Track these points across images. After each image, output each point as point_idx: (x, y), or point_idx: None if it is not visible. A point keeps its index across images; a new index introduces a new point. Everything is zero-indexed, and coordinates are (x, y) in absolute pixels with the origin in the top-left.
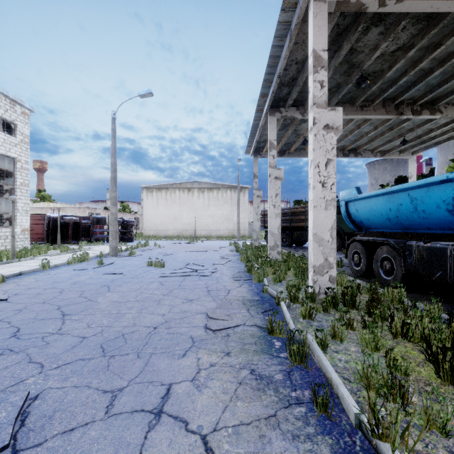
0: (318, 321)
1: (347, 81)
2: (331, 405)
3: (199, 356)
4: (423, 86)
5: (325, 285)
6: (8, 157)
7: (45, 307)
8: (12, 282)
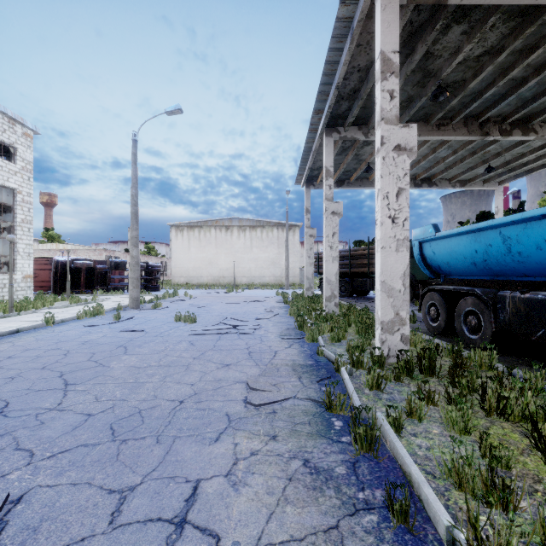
0: (388, 393)
1: (421, 94)
2: (412, 511)
3: (237, 441)
4: (514, 99)
5: (396, 346)
6: (7, 188)
7: (44, 374)
8: (6, 342)
